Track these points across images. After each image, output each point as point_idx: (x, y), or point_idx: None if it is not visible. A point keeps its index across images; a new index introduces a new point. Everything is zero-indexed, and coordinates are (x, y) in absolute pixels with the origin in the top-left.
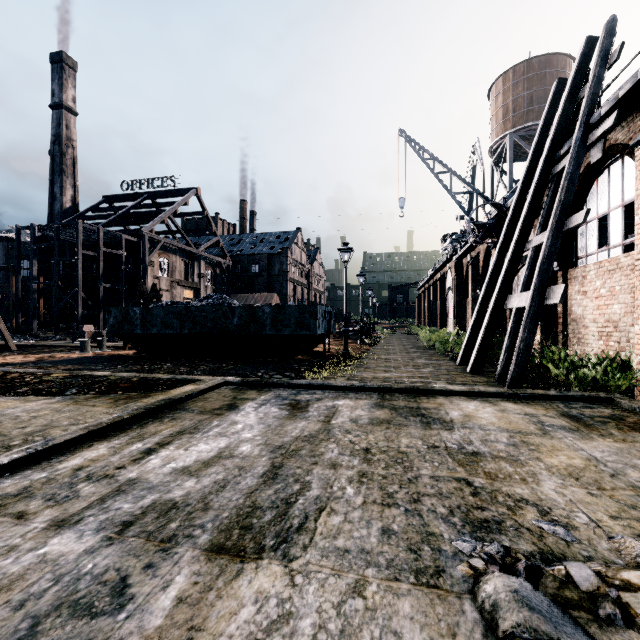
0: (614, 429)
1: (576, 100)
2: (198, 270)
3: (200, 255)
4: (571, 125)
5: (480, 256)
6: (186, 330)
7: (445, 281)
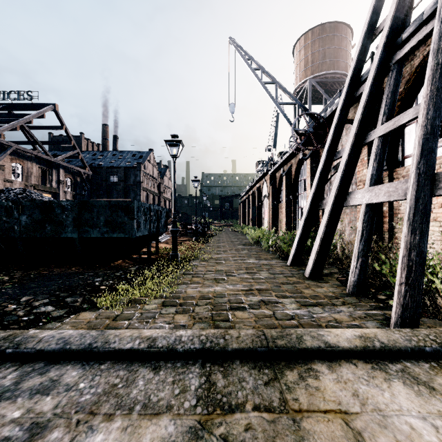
0: None
1: None
2: (57, 177)
3: (59, 164)
4: (407, 15)
5: (292, 168)
6: None
7: (261, 191)
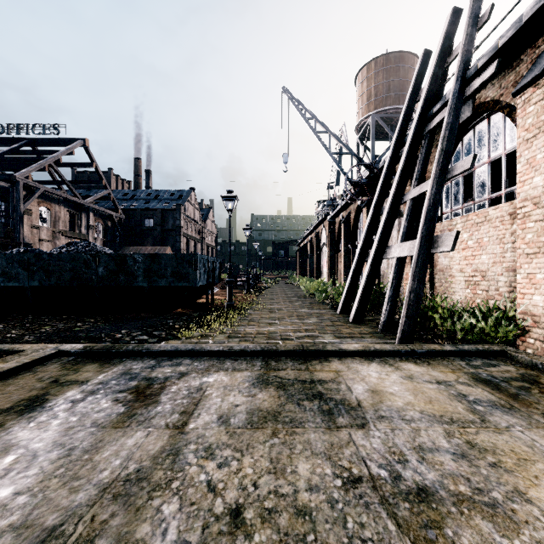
0: None
1: (445, 65)
2: (86, 221)
3: (88, 207)
4: (440, 88)
5: (351, 215)
6: (36, 282)
7: (320, 238)
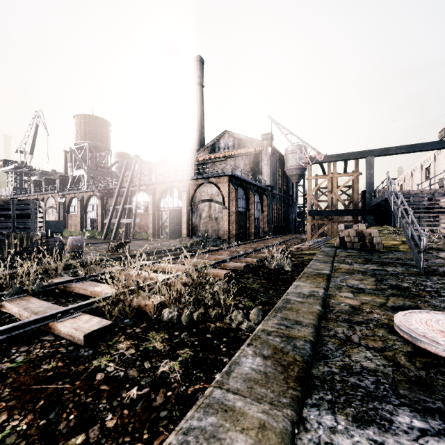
0: (152, 241)
1: (134, 173)
2: None
3: None
4: (133, 178)
5: (84, 197)
6: None
7: (46, 202)
